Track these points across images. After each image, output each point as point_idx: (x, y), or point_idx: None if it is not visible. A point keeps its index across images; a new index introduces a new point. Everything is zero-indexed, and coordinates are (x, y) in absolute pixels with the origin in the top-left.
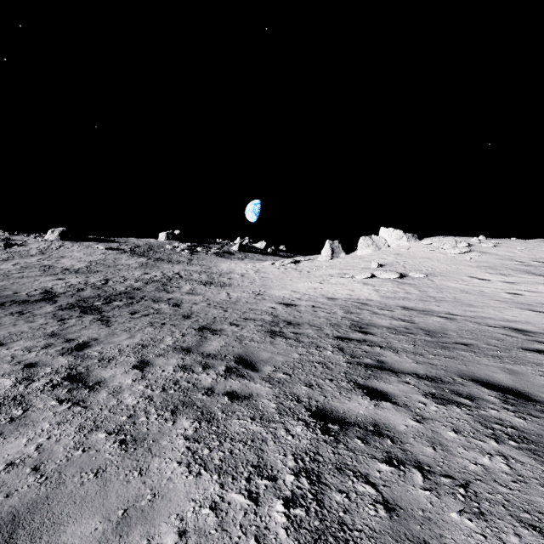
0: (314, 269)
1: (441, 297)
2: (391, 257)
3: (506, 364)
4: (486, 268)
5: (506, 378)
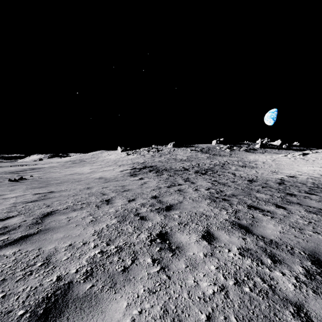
0: (319, 158)
1: None
2: None
3: None
4: None
5: None
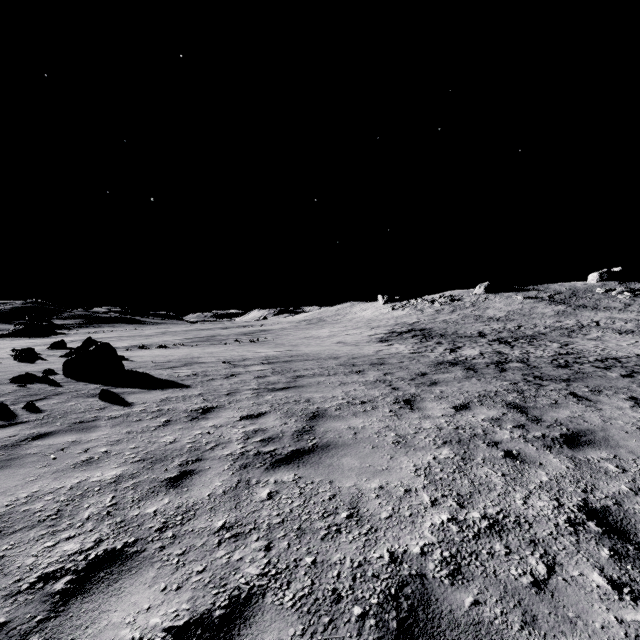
0: None
1: None
2: None
3: None
4: None
5: None
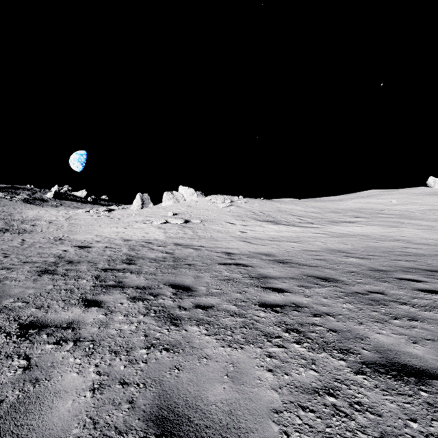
0: (125, 216)
1: (204, 236)
2: (184, 208)
3: (199, 273)
4: (236, 216)
5: (190, 281)
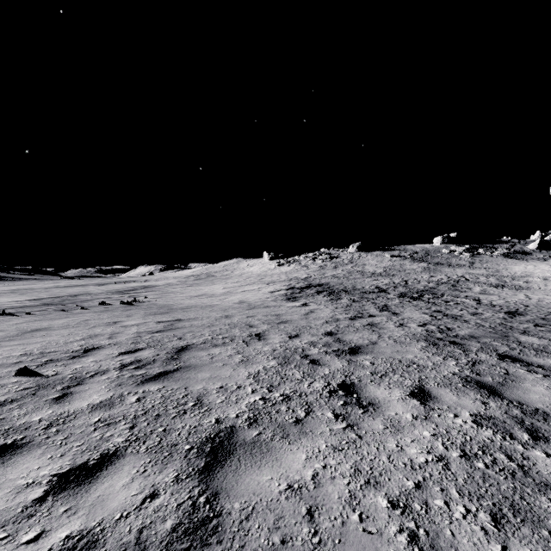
0: None
1: None
2: None
3: None
4: None
5: None
